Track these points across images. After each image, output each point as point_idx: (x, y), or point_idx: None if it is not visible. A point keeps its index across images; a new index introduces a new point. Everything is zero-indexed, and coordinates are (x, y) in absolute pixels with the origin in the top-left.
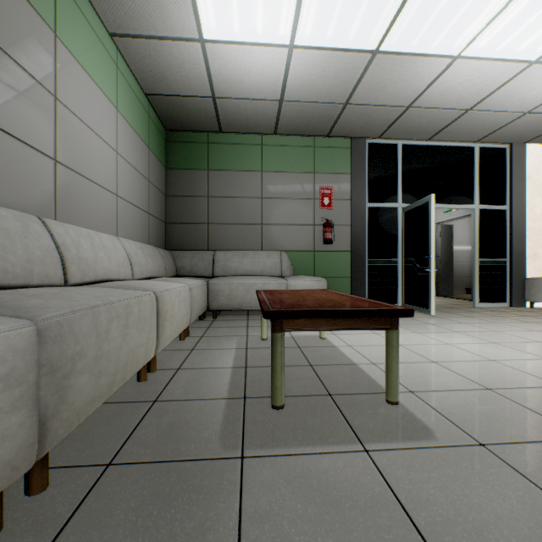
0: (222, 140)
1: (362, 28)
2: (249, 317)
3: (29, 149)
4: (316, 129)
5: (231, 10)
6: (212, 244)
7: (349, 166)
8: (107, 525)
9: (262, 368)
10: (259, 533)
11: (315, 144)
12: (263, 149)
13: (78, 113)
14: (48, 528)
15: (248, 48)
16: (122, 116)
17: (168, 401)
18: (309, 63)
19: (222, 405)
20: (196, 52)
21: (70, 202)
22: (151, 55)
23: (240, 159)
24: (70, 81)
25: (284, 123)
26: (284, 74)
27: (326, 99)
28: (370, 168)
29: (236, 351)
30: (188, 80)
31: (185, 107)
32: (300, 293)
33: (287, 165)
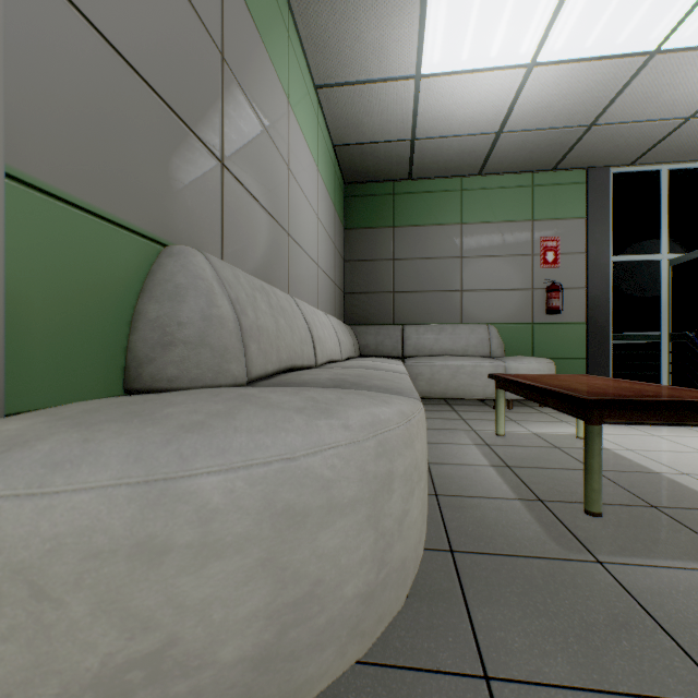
0: (410, 188)
1: (640, 26)
2: (453, 407)
3: (276, 225)
4: (538, 162)
5: (464, 36)
6: (398, 317)
7: (583, 207)
8: (507, 604)
9: (530, 469)
10: (691, 636)
11: (534, 182)
12: (463, 195)
13: (298, 181)
14: (451, 598)
15: (473, 76)
16: (320, 175)
17: (451, 496)
18: (550, 82)
19: (519, 505)
20: (407, 91)
21: (295, 277)
22: (353, 102)
23: (432, 211)
24: (295, 147)
25: (495, 159)
26: (511, 99)
27: (563, 123)
28: (616, 208)
29: (478, 448)
30: (388, 123)
31: (374, 155)
32: (564, 379)
33: (495, 213)
